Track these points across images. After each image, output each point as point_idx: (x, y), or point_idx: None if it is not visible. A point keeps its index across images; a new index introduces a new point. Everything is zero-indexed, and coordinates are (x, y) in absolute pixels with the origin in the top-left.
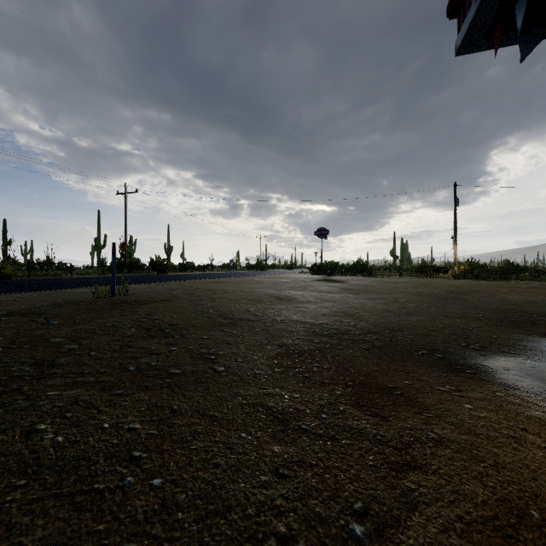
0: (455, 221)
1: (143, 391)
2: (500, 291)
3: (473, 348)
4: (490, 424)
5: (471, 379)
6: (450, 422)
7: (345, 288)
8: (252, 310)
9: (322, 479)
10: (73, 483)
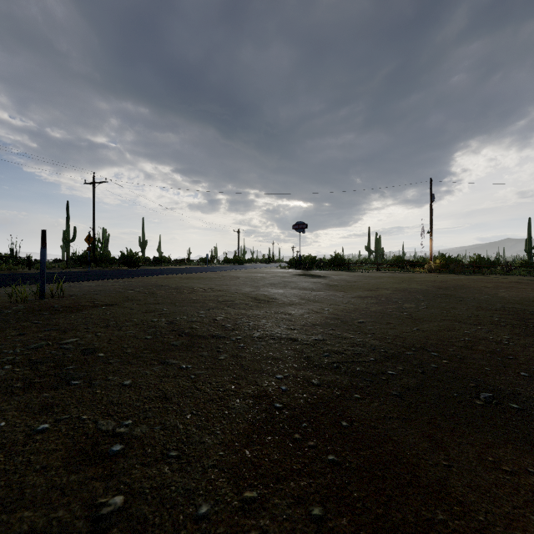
0: (431, 216)
1: None
2: (487, 286)
3: None
4: None
5: None
6: None
7: (329, 284)
8: (219, 318)
9: None
10: None
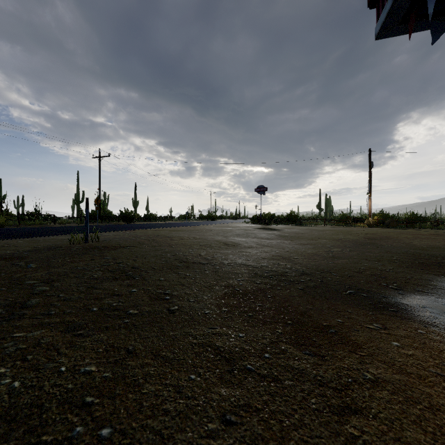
0: (370, 180)
1: (103, 331)
2: (408, 237)
3: (392, 288)
4: (418, 362)
5: (394, 316)
6: (383, 361)
7: (281, 235)
8: (203, 254)
9: (267, 426)
10: (22, 434)
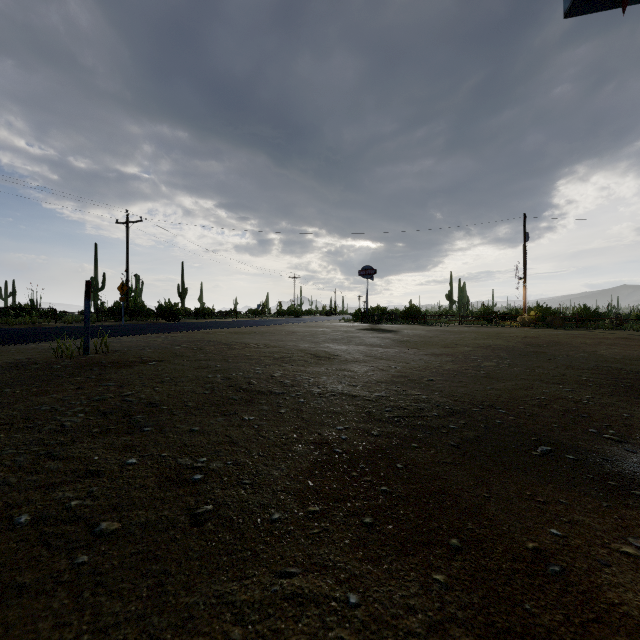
0: (525, 259)
1: (4, 604)
2: (587, 343)
3: (609, 438)
4: None
5: None
6: None
7: (399, 340)
8: (277, 375)
9: None
10: None
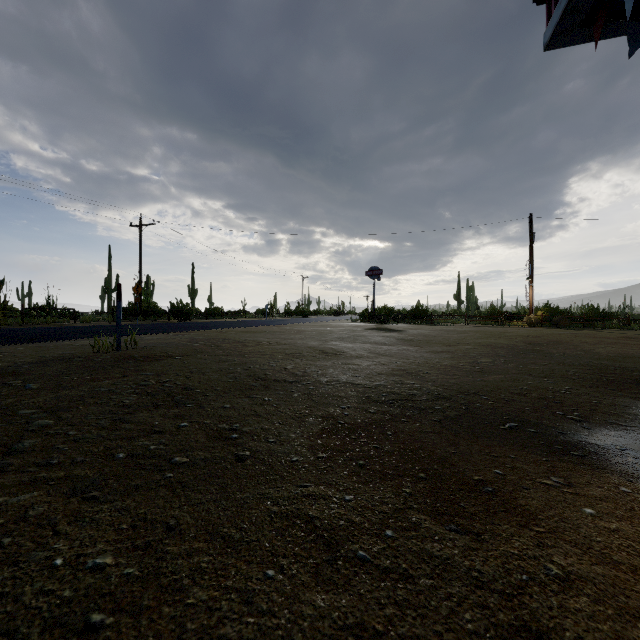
0: (531, 259)
1: (131, 493)
2: (587, 342)
3: (571, 418)
4: (628, 543)
5: (580, 465)
6: (572, 542)
7: (404, 339)
8: (290, 367)
9: None
10: None
